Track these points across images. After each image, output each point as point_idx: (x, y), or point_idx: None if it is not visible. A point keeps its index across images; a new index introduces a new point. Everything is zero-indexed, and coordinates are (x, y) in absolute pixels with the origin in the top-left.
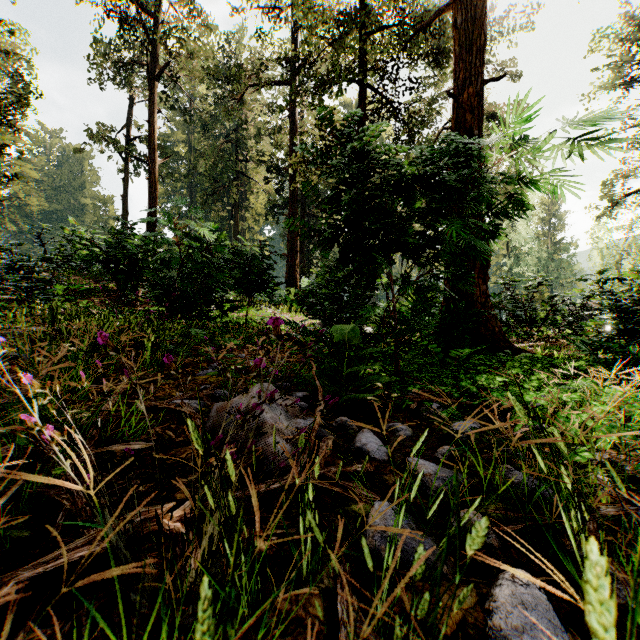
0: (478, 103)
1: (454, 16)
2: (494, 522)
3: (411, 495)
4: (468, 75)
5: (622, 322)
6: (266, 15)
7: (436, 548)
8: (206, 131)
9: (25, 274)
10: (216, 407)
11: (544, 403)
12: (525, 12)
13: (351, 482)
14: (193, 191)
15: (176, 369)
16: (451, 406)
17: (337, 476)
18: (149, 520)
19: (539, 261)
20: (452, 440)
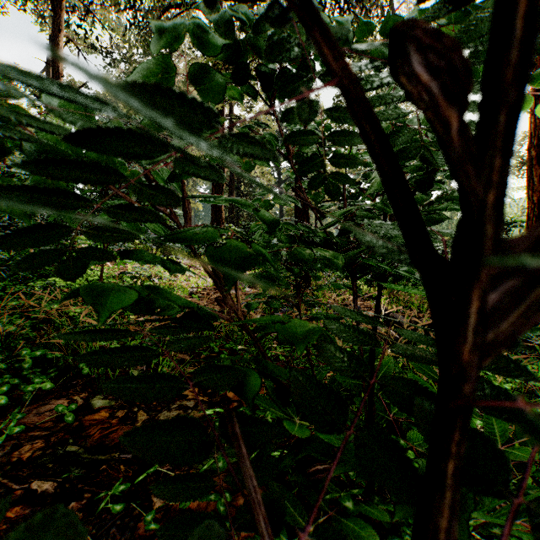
0: None
1: None
2: None
3: None
4: None
5: None
6: None
7: None
8: None
9: None
10: None
11: None
12: None
13: None
14: None
15: None
16: None
17: None
18: None
19: None
20: None
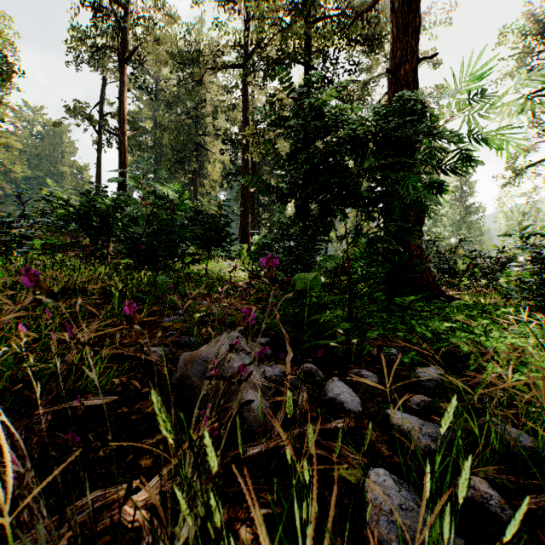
0: (413, 78)
1: (392, 2)
2: (501, 490)
3: (459, 493)
4: (405, 53)
5: (544, 272)
6: (222, 7)
7: (455, 534)
8: (169, 108)
9: (4, 229)
10: (184, 357)
11: (505, 349)
12: (444, 9)
13: (334, 442)
14: (158, 161)
15: (138, 323)
16: (410, 352)
17: (337, 450)
18: (106, 508)
19: (453, 222)
20: (421, 387)
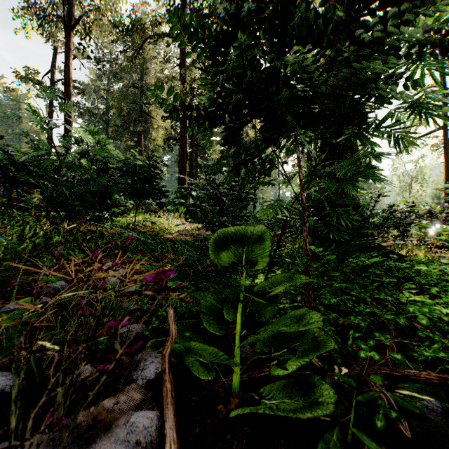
0: None
1: None
2: None
3: None
4: None
5: None
6: None
7: None
8: (116, 78)
9: None
10: None
11: None
12: None
13: None
14: (108, 126)
15: None
16: None
17: None
18: None
19: None
20: None
